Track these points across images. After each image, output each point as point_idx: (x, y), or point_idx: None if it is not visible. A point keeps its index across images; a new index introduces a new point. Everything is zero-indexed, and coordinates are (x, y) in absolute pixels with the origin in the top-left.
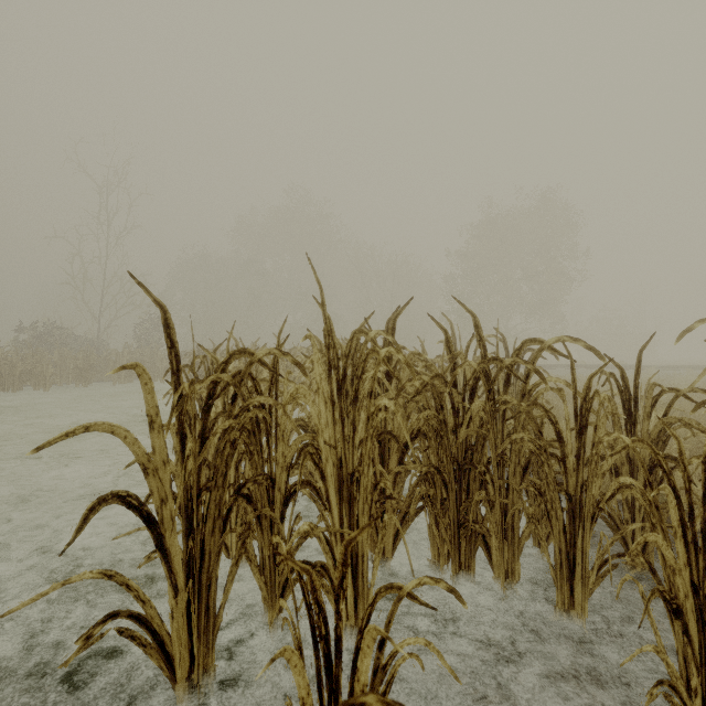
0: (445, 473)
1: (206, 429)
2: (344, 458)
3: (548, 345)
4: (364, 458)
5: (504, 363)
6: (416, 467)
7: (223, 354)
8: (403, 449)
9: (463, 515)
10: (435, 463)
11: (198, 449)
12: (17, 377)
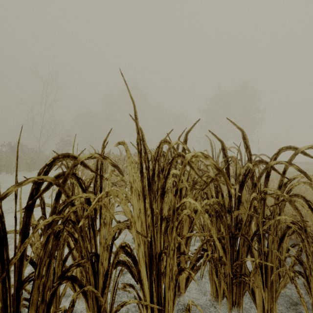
0: (221, 239)
1: (28, 226)
2: (153, 239)
3: (301, 151)
4: (169, 244)
5: (269, 164)
6: (202, 234)
7: None
8: (192, 221)
9: (235, 268)
10: (215, 233)
11: (18, 245)
12: None
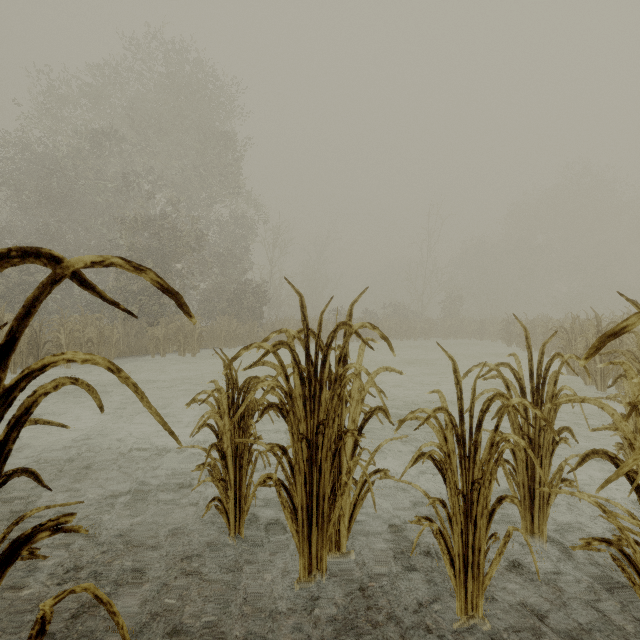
0: None
1: None
2: None
3: None
4: None
5: None
6: None
7: (532, 322)
8: None
9: None
10: None
11: None
12: (402, 333)
